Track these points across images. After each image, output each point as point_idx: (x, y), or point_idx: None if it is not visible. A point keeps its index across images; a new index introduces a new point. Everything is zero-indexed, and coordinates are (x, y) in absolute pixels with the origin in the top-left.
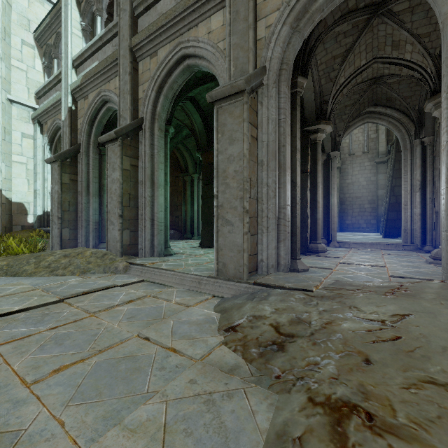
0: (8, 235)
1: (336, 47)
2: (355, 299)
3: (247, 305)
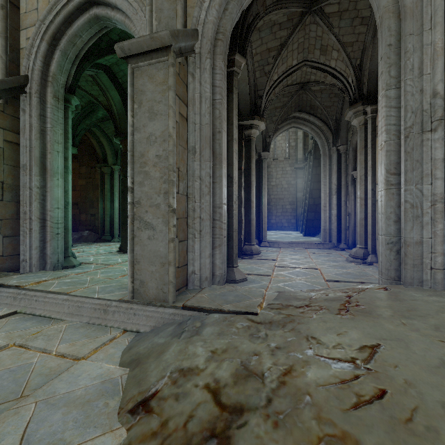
0: None
1: (271, 38)
2: (309, 323)
3: (172, 348)
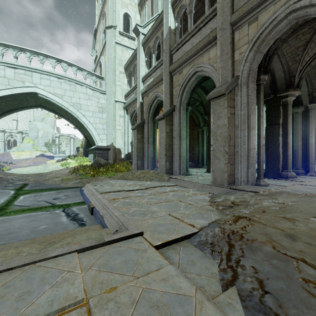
0: (116, 163)
1: (297, 42)
2: (279, 196)
3: (223, 195)
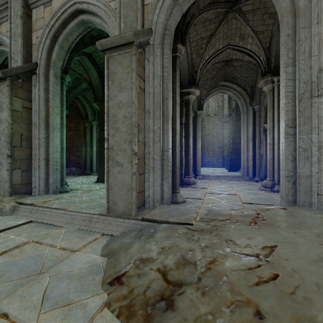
0: None
1: (203, 30)
2: (228, 231)
3: (135, 245)
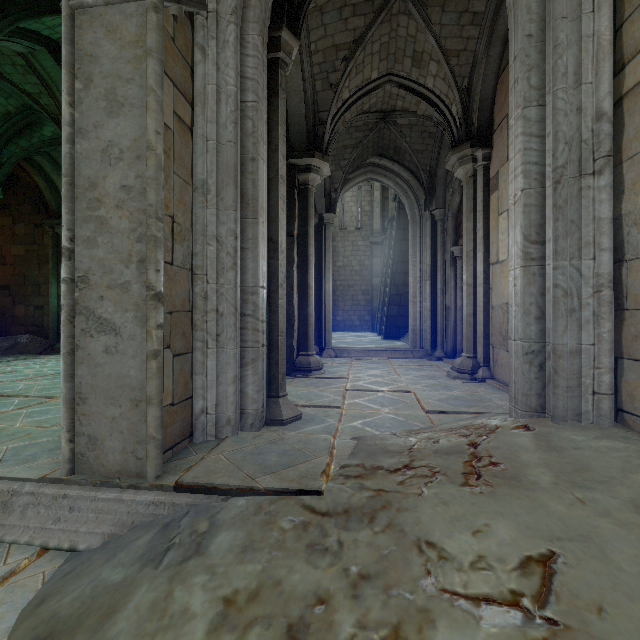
0: None
1: (340, 28)
2: (418, 508)
3: (135, 598)
